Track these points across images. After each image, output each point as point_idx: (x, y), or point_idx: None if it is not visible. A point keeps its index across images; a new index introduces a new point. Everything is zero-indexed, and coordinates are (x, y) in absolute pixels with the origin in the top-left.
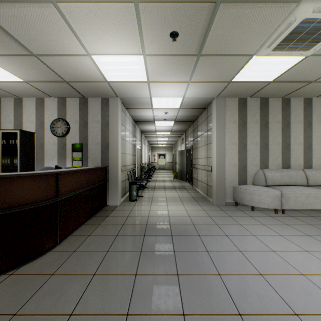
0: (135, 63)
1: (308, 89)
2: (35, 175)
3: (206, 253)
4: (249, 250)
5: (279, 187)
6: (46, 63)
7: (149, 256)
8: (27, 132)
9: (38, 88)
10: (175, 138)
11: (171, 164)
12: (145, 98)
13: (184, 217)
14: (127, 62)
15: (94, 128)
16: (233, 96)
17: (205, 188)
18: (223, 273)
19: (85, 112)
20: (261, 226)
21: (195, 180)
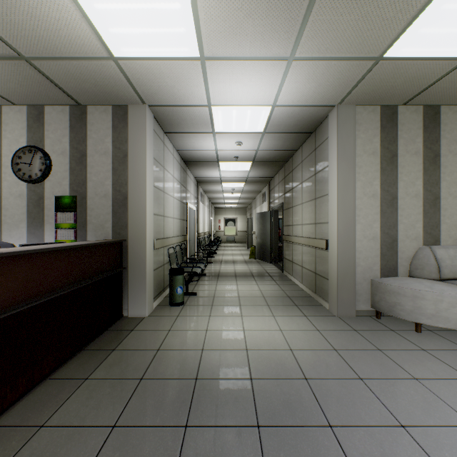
0: None
1: None
2: None
3: None
4: None
5: None
6: None
7: None
8: None
9: None
10: (251, 194)
11: (245, 234)
12: (198, 106)
13: (280, 352)
14: None
15: (98, 166)
16: (372, 102)
17: (310, 279)
18: None
19: (81, 133)
20: None
21: (289, 263)
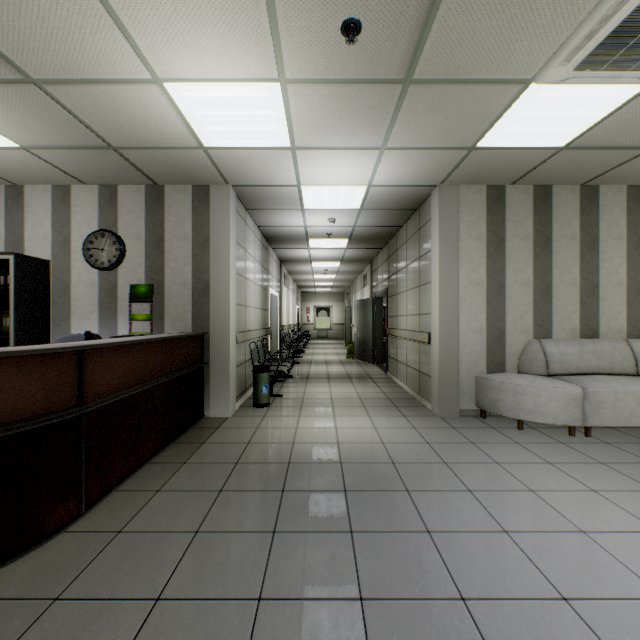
0: (263, 104)
1: (639, 165)
2: (22, 356)
3: (426, 538)
4: (525, 528)
5: (576, 378)
6: (63, 102)
7: (293, 545)
8: (33, 259)
9: (54, 162)
10: (350, 275)
11: (342, 328)
12: (286, 186)
13: (371, 445)
14: (244, 100)
15: (177, 251)
16: (476, 182)
17: (414, 379)
18: (473, 595)
19: (158, 216)
20: (544, 467)
21: (393, 362)
